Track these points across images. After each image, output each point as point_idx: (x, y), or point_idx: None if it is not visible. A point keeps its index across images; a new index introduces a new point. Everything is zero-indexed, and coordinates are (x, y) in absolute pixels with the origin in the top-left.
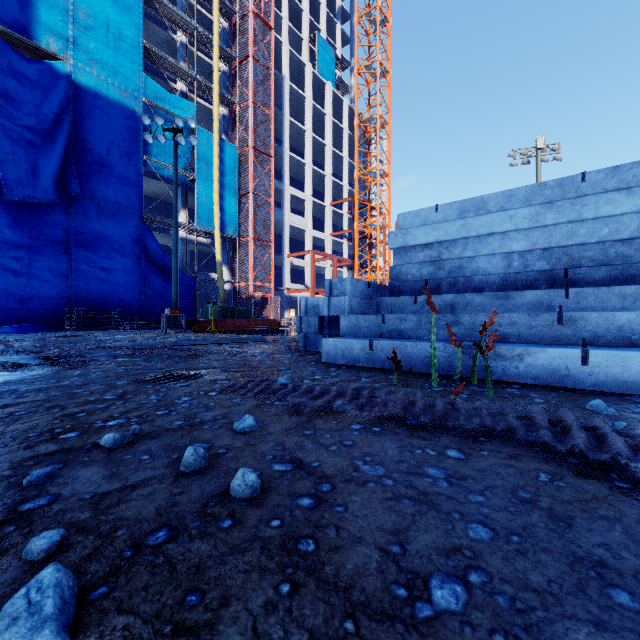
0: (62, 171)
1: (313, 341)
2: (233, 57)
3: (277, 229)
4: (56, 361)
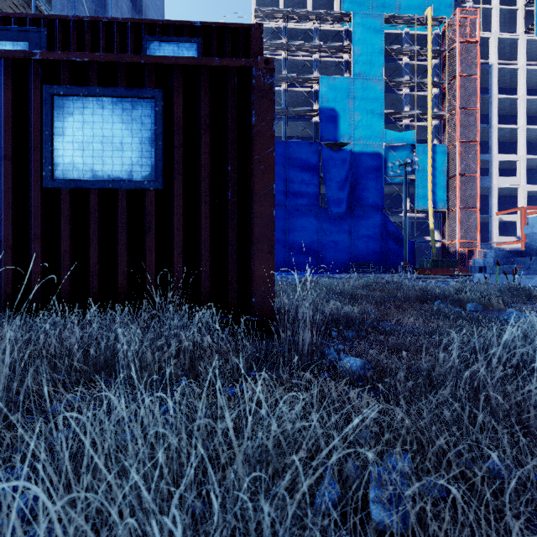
0: (348, 197)
1: None
2: (442, 82)
3: (485, 192)
4: None
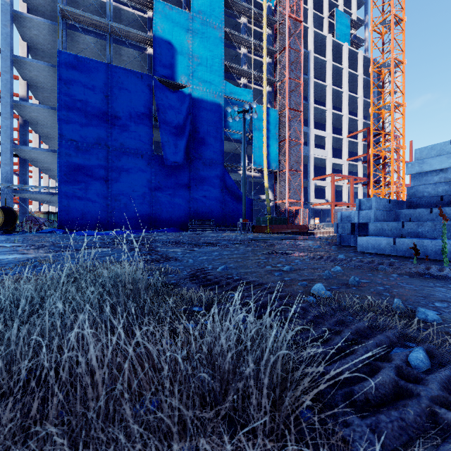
0: (187, 146)
1: (346, 239)
2: (275, 51)
3: (304, 161)
4: (212, 245)
